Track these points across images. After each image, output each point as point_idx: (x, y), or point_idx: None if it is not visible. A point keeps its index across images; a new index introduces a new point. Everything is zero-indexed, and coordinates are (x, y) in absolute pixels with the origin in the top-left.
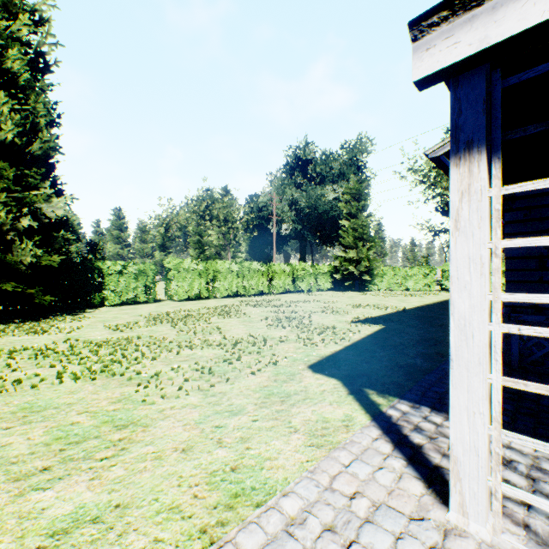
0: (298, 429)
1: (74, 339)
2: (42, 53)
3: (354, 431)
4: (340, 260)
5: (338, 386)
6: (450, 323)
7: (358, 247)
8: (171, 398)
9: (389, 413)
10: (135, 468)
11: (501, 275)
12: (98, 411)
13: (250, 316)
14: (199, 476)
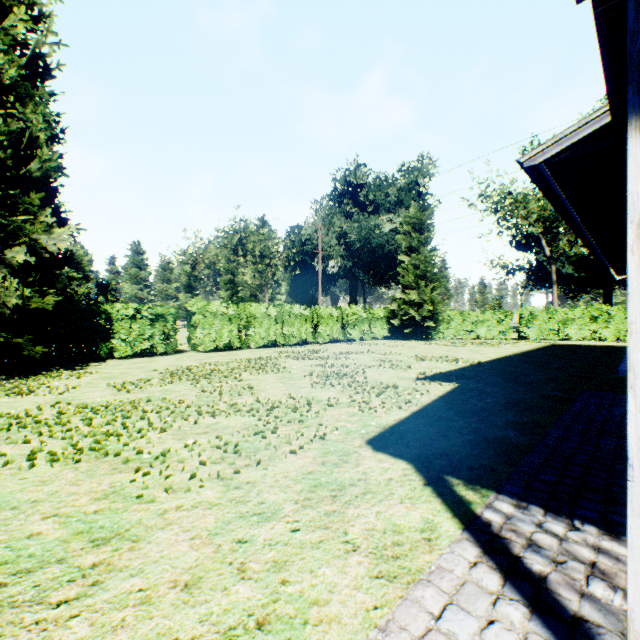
0: (357, 545)
1: (65, 402)
2: (42, 55)
3: (441, 550)
4: (398, 303)
5: (409, 472)
6: (628, 403)
7: (419, 287)
8: (179, 492)
9: (487, 518)
10: (106, 623)
11: (590, 321)
12: (72, 513)
13: (290, 372)
14: (205, 639)
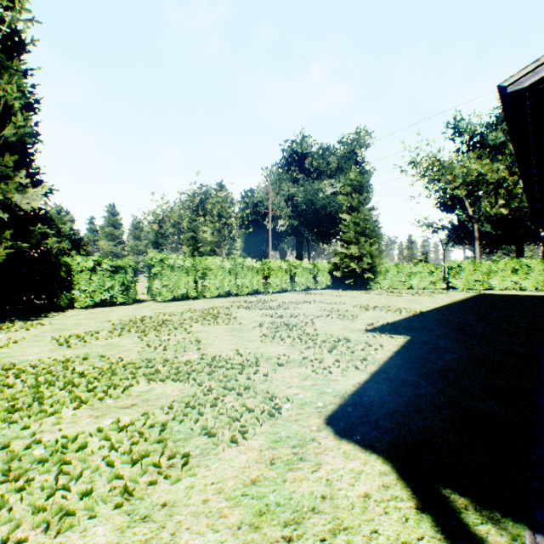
0: None
1: None
2: (16, 30)
3: None
4: (340, 256)
5: (390, 481)
6: None
7: (359, 243)
8: (56, 530)
9: None
10: None
11: (512, 273)
12: None
13: (240, 323)
14: None
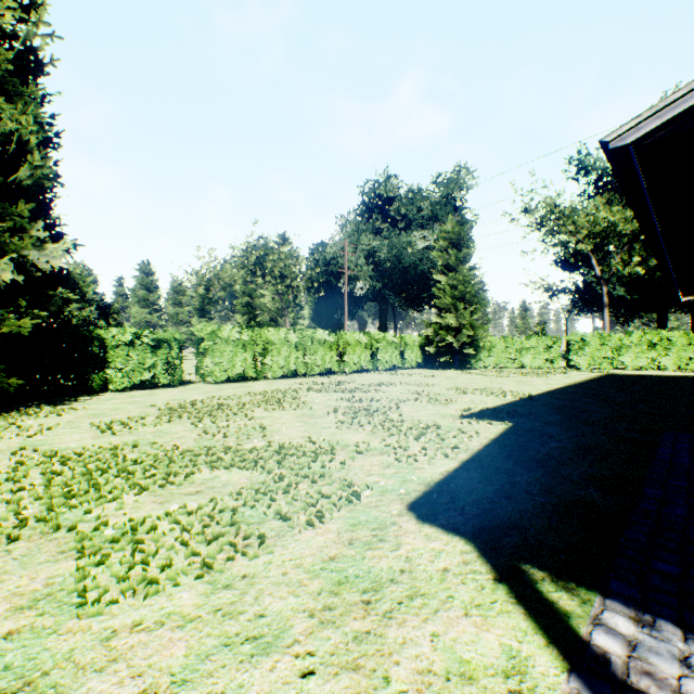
0: None
1: (32, 448)
2: (33, 48)
3: None
4: (434, 327)
5: (471, 558)
6: None
7: (458, 310)
8: (143, 594)
9: (601, 647)
10: None
11: (648, 348)
12: None
13: (311, 408)
14: None
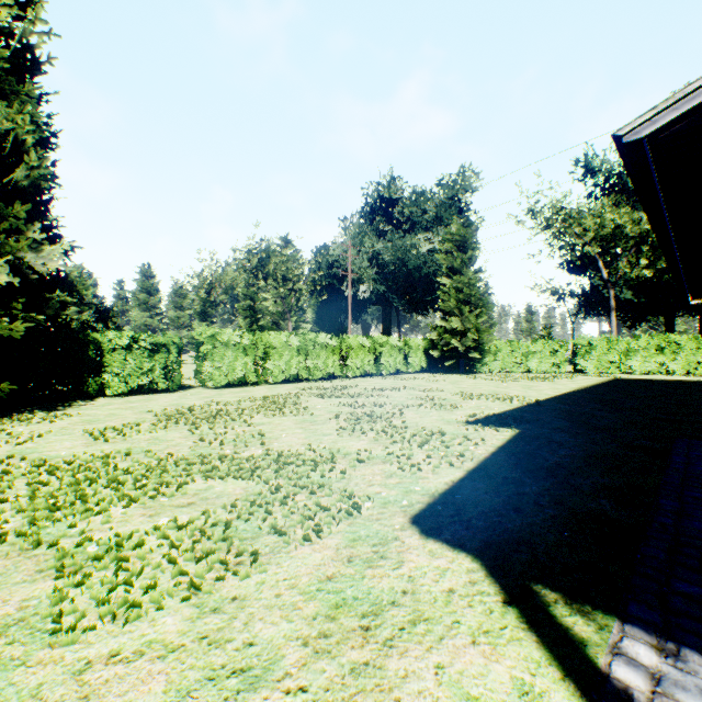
0: None
1: (20, 456)
2: (29, 46)
3: None
4: (438, 331)
5: (478, 577)
6: None
7: (463, 314)
8: (123, 620)
9: (622, 681)
10: None
11: (657, 352)
12: None
13: (312, 413)
14: None
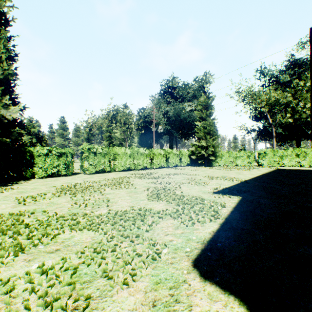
0: None
1: None
2: (3, 12)
3: None
4: (195, 147)
5: None
6: None
7: (206, 139)
8: None
9: None
10: None
11: (296, 156)
12: None
13: (135, 187)
14: None
